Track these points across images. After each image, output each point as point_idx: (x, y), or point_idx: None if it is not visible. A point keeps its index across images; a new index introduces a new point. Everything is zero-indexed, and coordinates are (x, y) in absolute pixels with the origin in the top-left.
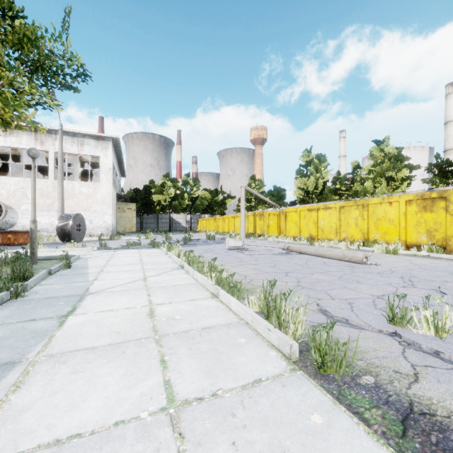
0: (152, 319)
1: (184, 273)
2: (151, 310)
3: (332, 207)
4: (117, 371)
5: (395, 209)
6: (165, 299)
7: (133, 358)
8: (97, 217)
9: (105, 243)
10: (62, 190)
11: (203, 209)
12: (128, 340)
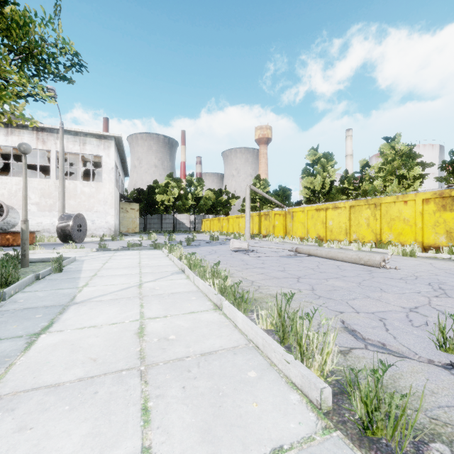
0: (140, 340)
1: (184, 278)
2: (141, 326)
3: (341, 206)
4: (79, 427)
5: (410, 209)
6: (159, 312)
7: (106, 404)
8: (99, 217)
9: (104, 244)
10: (63, 190)
11: (207, 210)
12: (105, 372)
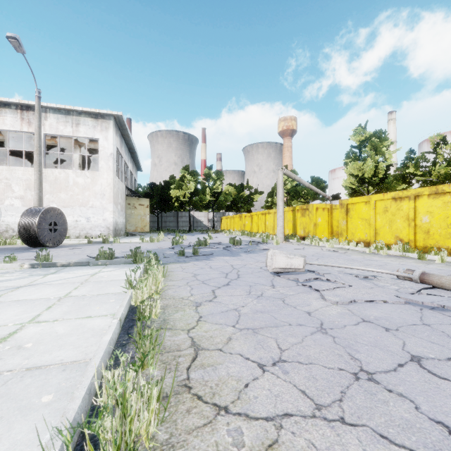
0: None
1: None
2: None
3: None
4: None
5: None
6: None
7: None
8: (95, 214)
9: (46, 256)
10: (39, 178)
11: (227, 206)
12: None
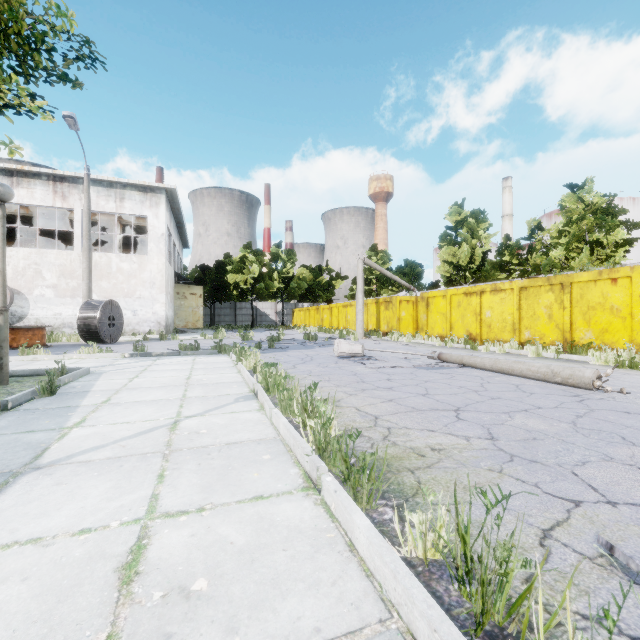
0: (121, 595)
1: (255, 409)
2: (138, 542)
3: (506, 288)
4: None
5: (623, 291)
6: (191, 495)
7: None
8: (143, 306)
9: (142, 347)
10: (89, 266)
11: (301, 295)
12: None
